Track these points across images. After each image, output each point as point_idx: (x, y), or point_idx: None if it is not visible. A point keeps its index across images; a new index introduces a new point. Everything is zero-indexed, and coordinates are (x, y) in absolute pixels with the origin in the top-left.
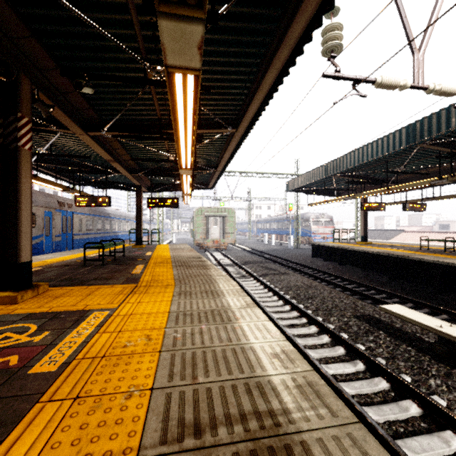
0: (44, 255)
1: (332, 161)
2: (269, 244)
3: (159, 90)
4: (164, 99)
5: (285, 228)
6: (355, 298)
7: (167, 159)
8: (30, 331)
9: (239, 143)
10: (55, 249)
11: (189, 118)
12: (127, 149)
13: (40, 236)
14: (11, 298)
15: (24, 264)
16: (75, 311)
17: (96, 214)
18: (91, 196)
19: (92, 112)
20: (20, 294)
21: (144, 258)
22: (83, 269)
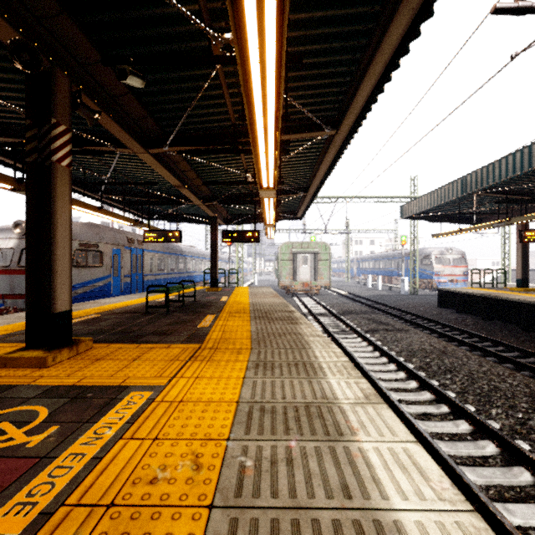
0: (111, 298)
1: (474, 172)
2: (374, 288)
3: (231, 81)
4: (239, 94)
5: (395, 267)
6: (524, 375)
7: (245, 180)
8: (34, 422)
9: (340, 151)
10: (124, 291)
11: (269, 98)
12: (197, 172)
13: (108, 276)
14: (40, 360)
15: (60, 315)
16: (109, 387)
17: (169, 252)
18: (160, 230)
19: (152, 122)
20: (51, 355)
21: (218, 305)
22: (143, 318)
